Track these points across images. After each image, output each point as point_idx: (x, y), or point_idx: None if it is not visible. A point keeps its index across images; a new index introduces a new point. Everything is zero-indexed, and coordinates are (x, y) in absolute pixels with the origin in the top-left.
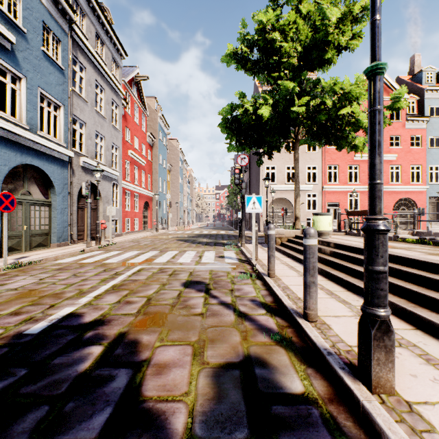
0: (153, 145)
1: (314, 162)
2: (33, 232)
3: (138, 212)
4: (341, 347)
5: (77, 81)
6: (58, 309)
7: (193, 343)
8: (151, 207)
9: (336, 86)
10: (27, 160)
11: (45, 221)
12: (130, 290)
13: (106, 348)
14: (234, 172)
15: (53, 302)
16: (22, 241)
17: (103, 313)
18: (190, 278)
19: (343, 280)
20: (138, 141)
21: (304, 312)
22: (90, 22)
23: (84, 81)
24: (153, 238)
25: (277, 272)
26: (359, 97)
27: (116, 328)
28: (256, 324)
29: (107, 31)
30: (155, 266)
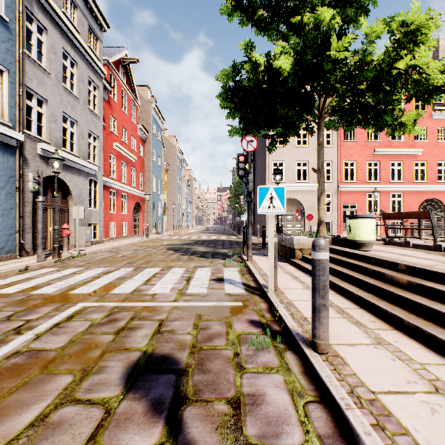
0: (146, 140)
1: (328, 158)
2: None
3: (127, 214)
4: None
5: (33, 44)
6: None
7: None
8: (143, 209)
9: (394, 21)
10: None
11: None
12: None
13: None
14: (238, 160)
15: None
16: None
17: None
18: (152, 346)
19: None
20: (127, 133)
21: None
22: None
23: (45, 47)
24: (139, 246)
25: None
26: (426, 41)
27: None
28: None
29: None
30: (107, 303)
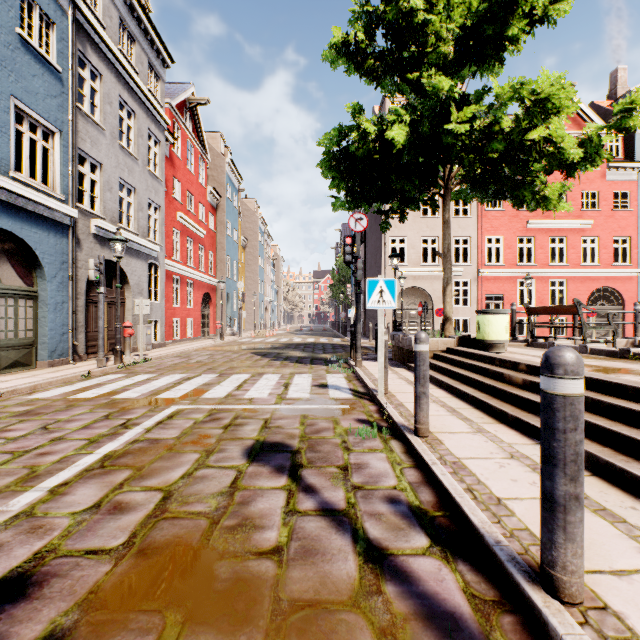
0: (218, 207)
1: (465, 233)
2: (2, 342)
3: (194, 309)
4: None
5: (86, 94)
6: None
7: None
8: (214, 301)
9: (523, 89)
10: None
11: (26, 324)
12: (136, 469)
13: None
14: (344, 242)
15: None
16: None
17: (44, 546)
18: (263, 436)
19: None
20: (194, 200)
21: (548, 574)
22: (109, 2)
23: (99, 97)
24: (214, 350)
25: (429, 423)
26: (562, 109)
27: (46, 613)
28: (414, 595)
29: (139, 20)
30: (203, 406)
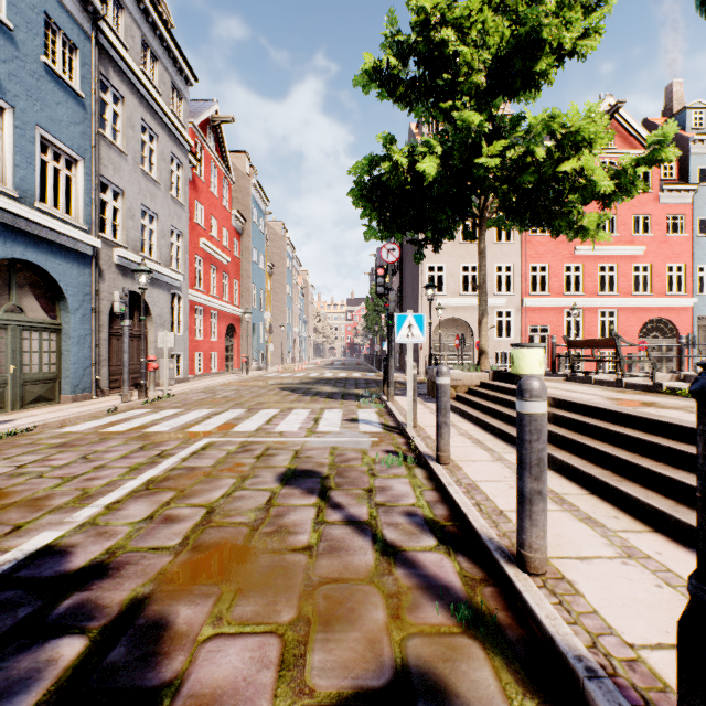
0: (243, 232)
1: (508, 260)
2: (27, 376)
3: (218, 341)
4: (612, 649)
5: (108, 119)
6: (26, 536)
7: (283, 628)
8: (239, 333)
9: (554, 122)
10: (16, 252)
11: (50, 358)
12: (179, 490)
13: (92, 645)
14: (376, 274)
15: (21, 520)
16: (6, 393)
17: (113, 545)
18: (294, 465)
19: (581, 473)
20: (218, 224)
21: (520, 553)
22: (131, 21)
23: (121, 121)
24: (240, 385)
25: (453, 453)
26: (594, 141)
27: (128, 585)
28: (418, 575)
29: (162, 38)
30: (234, 439)
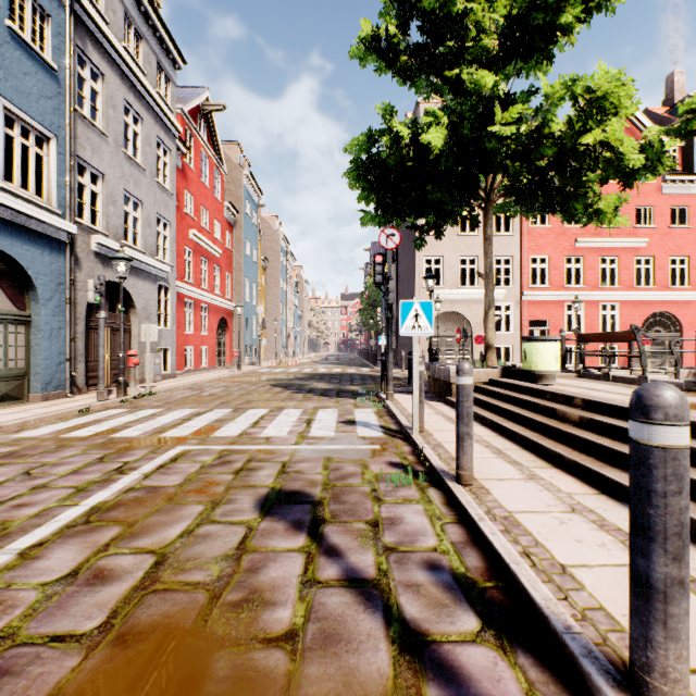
0: (236, 224)
1: (507, 252)
2: None
3: (209, 336)
4: None
5: (86, 96)
6: None
7: None
8: (231, 328)
9: (577, 86)
10: None
11: (17, 353)
12: (126, 525)
13: None
14: (374, 261)
15: None
16: None
17: None
18: (279, 483)
19: None
20: (209, 215)
21: (641, 680)
22: None
23: (101, 99)
24: (230, 381)
25: (473, 467)
26: (620, 109)
27: None
28: None
29: (147, 15)
30: (212, 447)
